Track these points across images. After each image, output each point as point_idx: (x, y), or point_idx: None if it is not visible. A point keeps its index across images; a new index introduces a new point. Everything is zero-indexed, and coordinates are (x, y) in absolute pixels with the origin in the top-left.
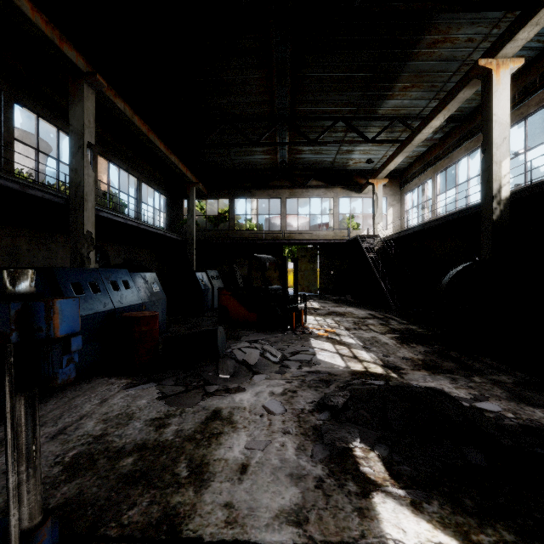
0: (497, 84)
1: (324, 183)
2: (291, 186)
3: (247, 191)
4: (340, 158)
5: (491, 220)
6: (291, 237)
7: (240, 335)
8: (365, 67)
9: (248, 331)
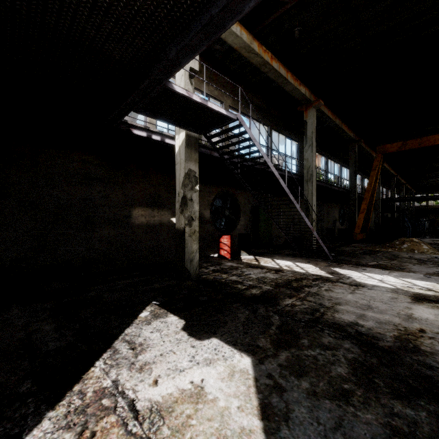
0: None
1: None
2: None
3: (434, 191)
4: None
5: None
6: None
7: None
8: None
9: None
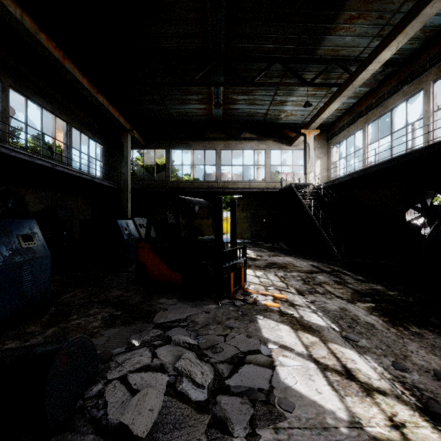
0: None
1: (256, 135)
2: (226, 138)
3: (183, 142)
4: (273, 110)
5: None
6: (225, 187)
7: (156, 308)
8: None
9: (170, 298)
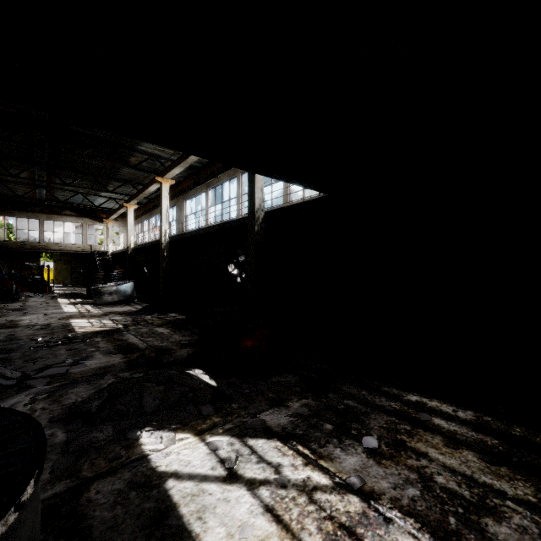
0: (130, 212)
1: (76, 213)
2: (49, 213)
3: (7, 211)
4: (86, 203)
5: (128, 254)
6: (48, 247)
7: None
8: (88, 184)
9: None
